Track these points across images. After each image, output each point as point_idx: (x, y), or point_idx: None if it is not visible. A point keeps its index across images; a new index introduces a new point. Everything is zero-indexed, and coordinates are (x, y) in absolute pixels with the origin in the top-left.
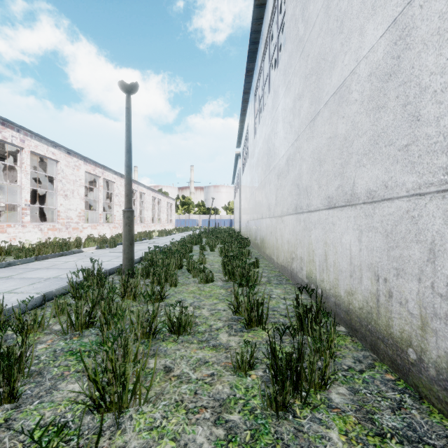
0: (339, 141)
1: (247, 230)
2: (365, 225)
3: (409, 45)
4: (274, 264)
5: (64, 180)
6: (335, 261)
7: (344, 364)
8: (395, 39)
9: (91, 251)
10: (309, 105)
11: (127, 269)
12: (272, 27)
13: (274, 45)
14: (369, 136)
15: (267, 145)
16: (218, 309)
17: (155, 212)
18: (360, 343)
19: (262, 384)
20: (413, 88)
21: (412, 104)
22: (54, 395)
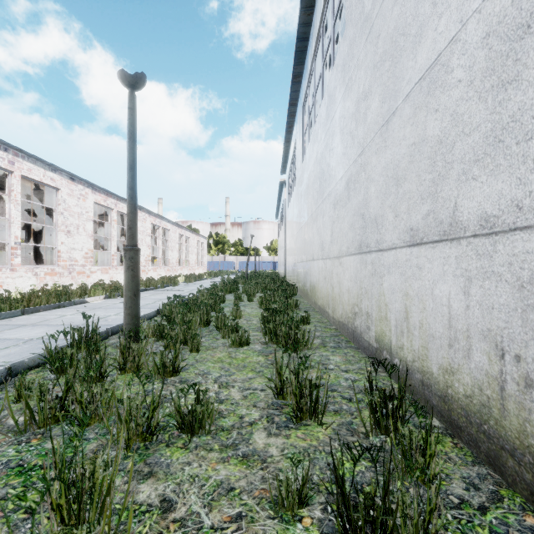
0: (430, 147)
1: (294, 275)
2: (476, 270)
3: None
4: (328, 320)
5: (66, 213)
6: (422, 321)
7: (452, 493)
8: None
9: (97, 301)
10: (380, 103)
11: (129, 329)
12: (326, 16)
13: (329, 37)
14: (484, 132)
15: (320, 167)
16: (253, 387)
17: (182, 253)
18: (468, 449)
19: None
20: None
21: None
22: None
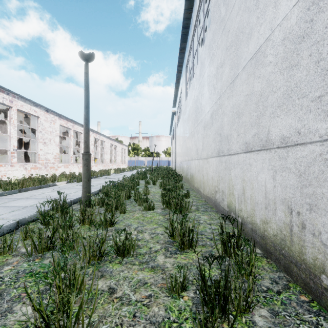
0: (255, 97)
1: (180, 169)
2: (278, 166)
3: (322, 8)
4: (201, 195)
5: (43, 131)
6: (252, 195)
7: (263, 285)
8: (308, 5)
9: (63, 185)
10: (230, 70)
11: (85, 200)
12: (199, 14)
13: (201, 28)
14: (282, 91)
15: (196, 104)
16: (157, 233)
17: (113, 155)
18: (275, 264)
19: (193, 306)
20: (326, 45)
21: (325, 60)
22: (8, 318)
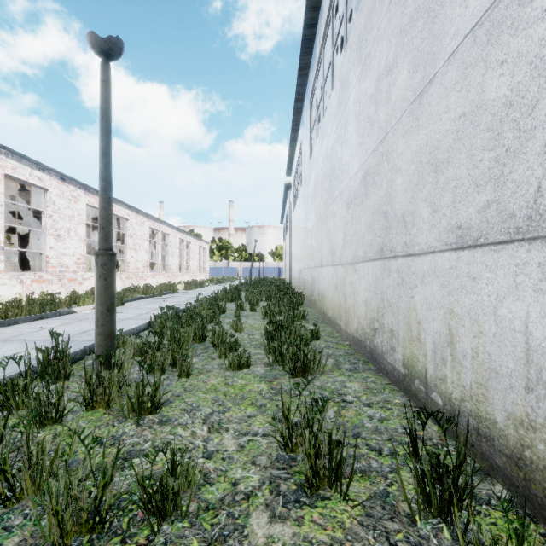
0: (491, 114)
1: (300, 282)
2: None
3: None
4: (340, 333)
5: (55, 216)
6: (478, 349)
7: None
8: None
9: (86, 311)
10: (410, 74)
11: (101, 352)
12: None
13: (341, 17)
14: None
15: (330, 163)
16: (252, 431)
17: (183, 258)
18: None
19: None
20: None
21: None
22: None
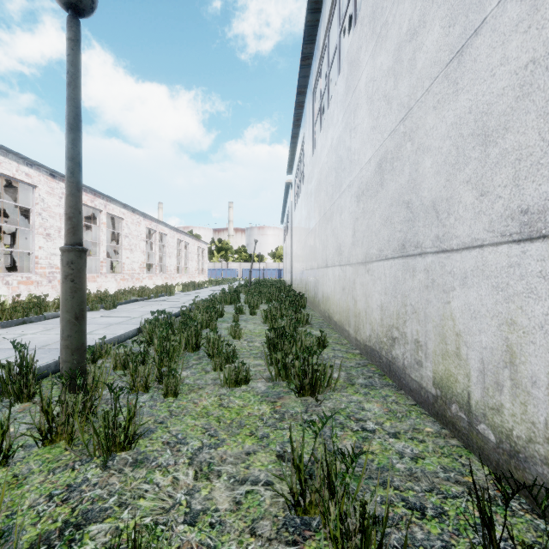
0: None
1: (302, 283)
2: None
3: None
4: (349, 340)
5: (44, 214)
6: None
7: None
8: None
9: None
10: (445, 30)
11: (67, 369)
12: None
13: None
14: None
15: (336, 155)
16: (252, 477)
17: (181, 259)
18: None
19: None
20: None
21: None
22: None
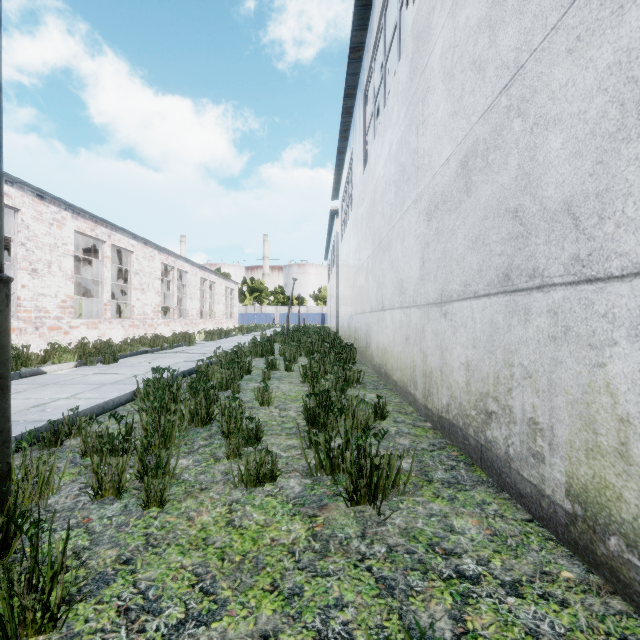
0: None
1: (350, 331)
2: None
3: None
4: (415, 407)
5: (30, 244)
6: None
7: None
8: None
9: (62, 371)
10: None
11: None
12: None
13: None
14: None
15: (396, 164)
16: None
17: (206, 302)
18: None
19: None
20: None
21: None
22: None
